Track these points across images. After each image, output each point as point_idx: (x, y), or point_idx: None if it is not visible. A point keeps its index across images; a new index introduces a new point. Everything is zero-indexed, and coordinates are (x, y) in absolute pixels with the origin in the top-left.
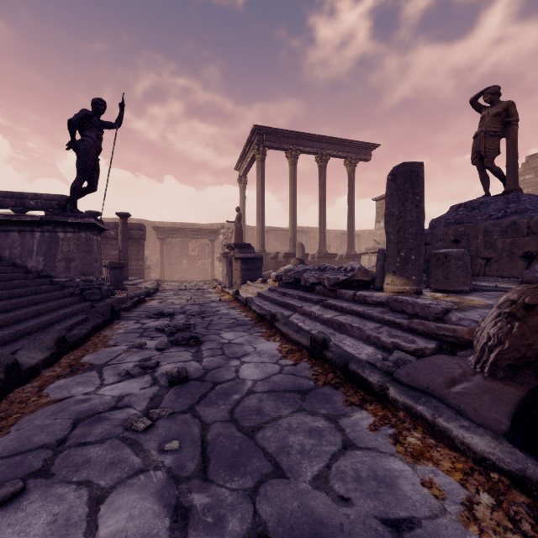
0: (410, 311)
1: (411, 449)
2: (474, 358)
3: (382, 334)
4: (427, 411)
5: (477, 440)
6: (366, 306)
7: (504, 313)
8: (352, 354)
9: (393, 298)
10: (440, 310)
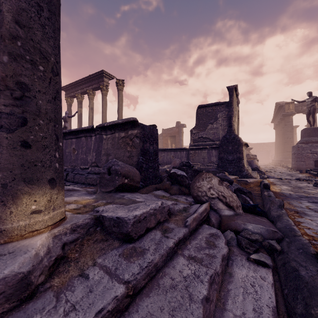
0: (154, 223)
1: (310, 237)
2: (240, 210)
3: (216, 253)
4: (293, 226)
5: (290, 219)
6: (64, 291)
7: (227, 186)
8: (295, 260)
9: (133, 219)
10: (169, 206)
